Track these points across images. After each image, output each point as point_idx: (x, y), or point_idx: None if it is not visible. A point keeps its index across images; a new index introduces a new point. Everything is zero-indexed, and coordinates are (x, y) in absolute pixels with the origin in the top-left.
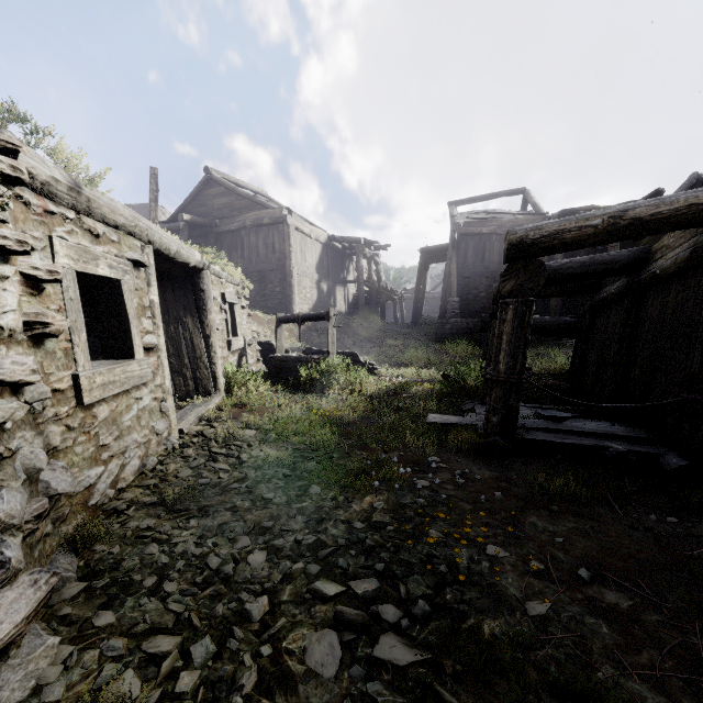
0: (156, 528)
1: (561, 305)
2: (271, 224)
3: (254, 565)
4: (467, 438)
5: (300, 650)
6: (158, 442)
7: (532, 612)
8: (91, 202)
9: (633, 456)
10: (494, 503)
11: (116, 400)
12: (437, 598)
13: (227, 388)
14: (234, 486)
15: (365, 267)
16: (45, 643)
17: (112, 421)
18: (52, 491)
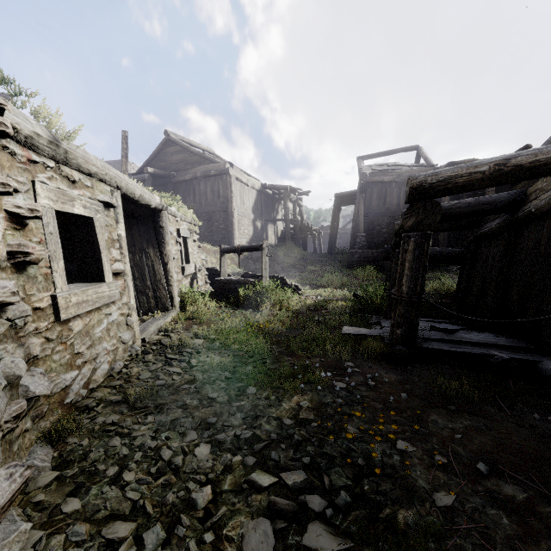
0: (119, 423)
1: (448, 239)
2: (217, 175)
3: (200, 456)
4: (376, 347)
5: (238, 537)
6: (124, 349)
7: (439, 503)
8: (68, 154)
9: (515, 363)
10: (401, 403)
11: (89, 316)
12: (356, 488)
13: (181, 305)
14: (185, 386)
15: (290, 209)
16: (18, 528)
17: (85, 333)
18: (30, 394)
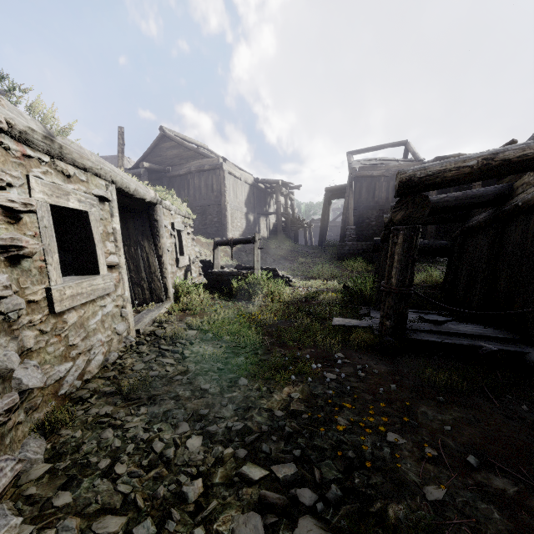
0: (112, 415)
1: (435, 231)
2: (211, 170)
3: (191, 449)
4: (365, 338)
5: (229, 532)
6: (119, 340)
7: (430, 497)
8: (63, 149)
9: (503, 354)
10: (390, 394)
11: (84, 308)
12: (347, 481)
13: (176, 296)
14: (178, 377)
15: (282, 202)
16: (9, 523)
17: (80, 325)
18: (23, 386)
